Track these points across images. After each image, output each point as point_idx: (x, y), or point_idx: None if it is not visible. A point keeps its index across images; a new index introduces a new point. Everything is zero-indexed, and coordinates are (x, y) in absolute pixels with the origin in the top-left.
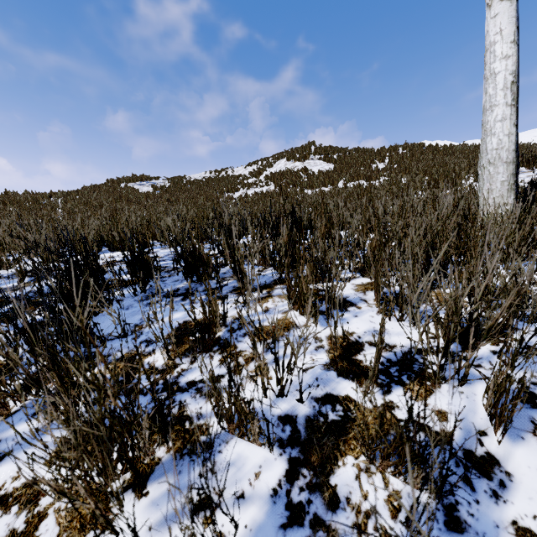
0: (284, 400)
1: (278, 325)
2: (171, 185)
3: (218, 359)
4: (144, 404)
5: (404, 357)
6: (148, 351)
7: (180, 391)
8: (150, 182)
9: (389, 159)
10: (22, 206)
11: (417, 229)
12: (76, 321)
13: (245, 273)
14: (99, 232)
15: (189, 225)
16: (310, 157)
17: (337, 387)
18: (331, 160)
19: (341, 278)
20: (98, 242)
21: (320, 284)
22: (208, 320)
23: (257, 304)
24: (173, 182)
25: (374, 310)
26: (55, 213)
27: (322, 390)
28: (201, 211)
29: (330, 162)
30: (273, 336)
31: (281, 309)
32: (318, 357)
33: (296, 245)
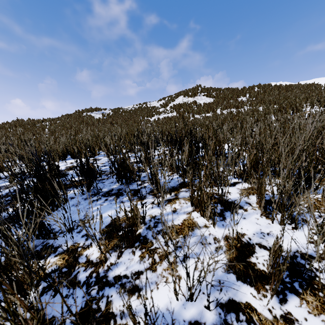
0: (193, 304)
1: (184, 224)
2: (113, 113)
3: (138, 255)
4: (80, 297)
5: (291, 261)
6: (87, 244)
7: (108, 285)
8: (101, 112)
9: (249, 94)
10: (25, 128)
11: (286, 147)
12: (22, 236)
13: (159, 182)
14: (65, 146)
15: (122, 140)
16: (198, 94)
17: (238, 292)
18: (211, 96)
19: (229, 184)
20: (64, 152)
21: (213, 188)
22: (131, 223)
23: (167, 205)
24: (114, 111)
25: (258, 213)
26: (44, 132)
27: (225, 295)
28: (130, 130)
29: (210, 97)
30: (184, 255)
31: (186, 210)
32: (218, 258)
33: (196, 160)
